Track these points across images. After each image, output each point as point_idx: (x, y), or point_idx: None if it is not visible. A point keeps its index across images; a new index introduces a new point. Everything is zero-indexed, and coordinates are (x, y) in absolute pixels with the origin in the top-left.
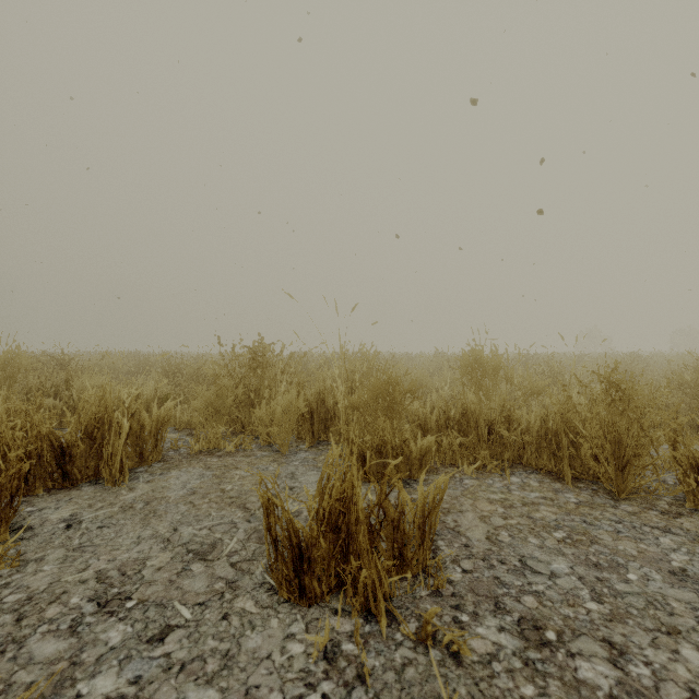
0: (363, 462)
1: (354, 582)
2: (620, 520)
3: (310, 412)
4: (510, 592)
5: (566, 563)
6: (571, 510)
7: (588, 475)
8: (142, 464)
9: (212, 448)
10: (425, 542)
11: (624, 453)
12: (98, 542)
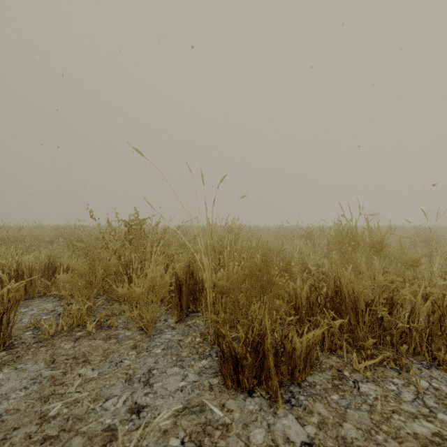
0: (234, 364)
1: None
2: None
3: (179, 285)
4: None
5: None
6: None
7: None
8: None
9: (75, 326)
10: None
11: None
12: None
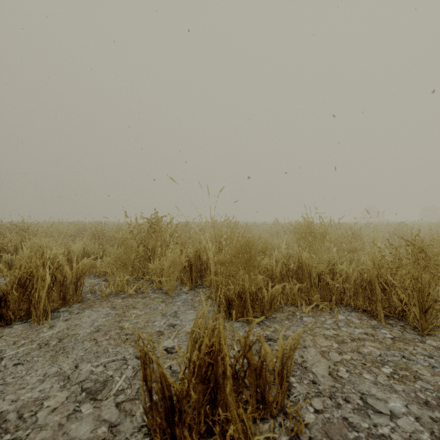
0: (228, 304)
1: (221, 431)
2: (431, 355)
3: (190, 264)
4: (360, 436)
5: (400, 400)
6: (390, 345)
7: (394, 313)
8: (65, 305)
9: (119, 291)
10: (282, 385)
11: (426, 299)
12: (9, 380)
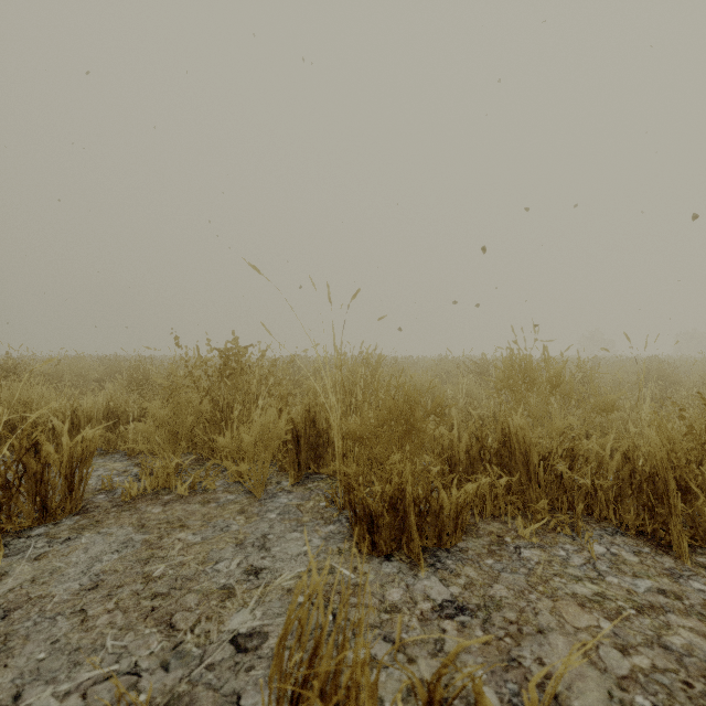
0: (369, 524)
1: None
2: None
3: (296, 436)
4: None
5: None
6: None
7: (704, 540)
8: (46, 521)
9: (160, 488)
10: None
11: None
12: None
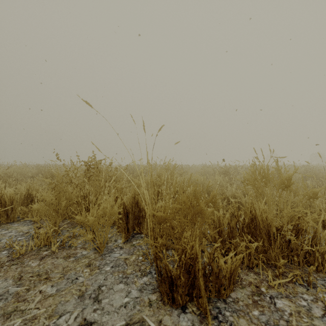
0: (170, 284)
1: None
2: None
3: (126, 213)
4: None
5: None
6: None
7: None
8: None
9: (42, 246)
10: None
11: None
12: None
